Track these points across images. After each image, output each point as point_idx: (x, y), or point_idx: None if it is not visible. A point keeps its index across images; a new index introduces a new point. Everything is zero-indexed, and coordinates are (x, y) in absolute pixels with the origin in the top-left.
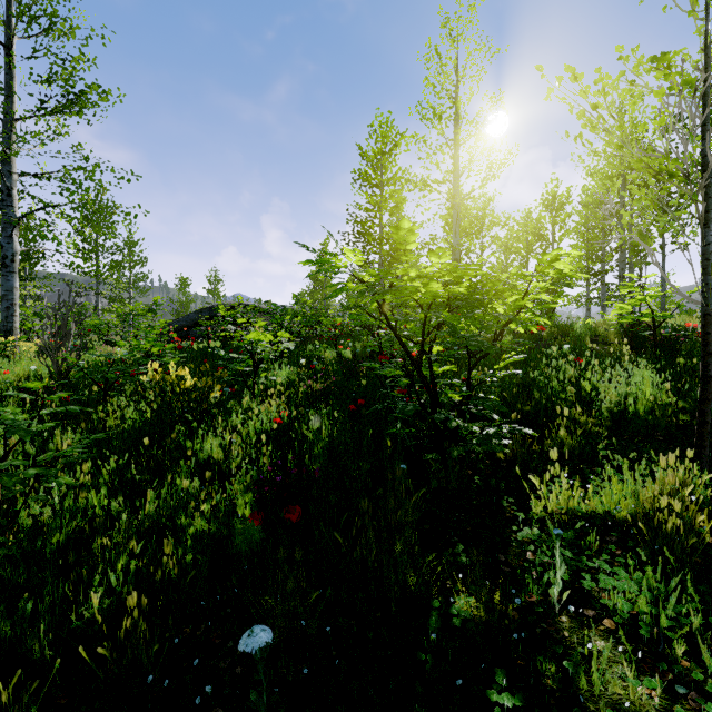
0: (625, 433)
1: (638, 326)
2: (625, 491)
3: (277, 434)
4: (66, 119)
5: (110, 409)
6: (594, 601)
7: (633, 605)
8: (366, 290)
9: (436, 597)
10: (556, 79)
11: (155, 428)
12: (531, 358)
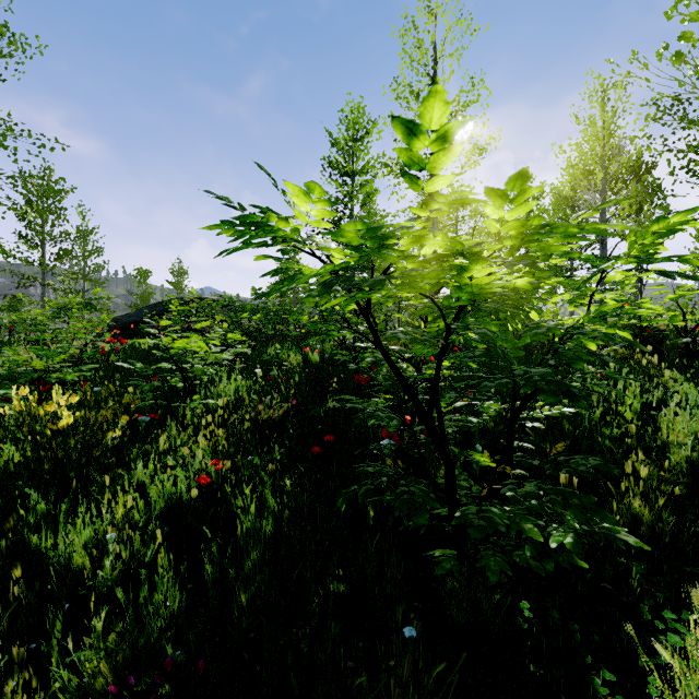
0: None
1: None
2: None
3: (202, 498)
4: None
5: None
6: None
7: None
8: (336, 280)
9: None
10: None
11: None
12: None
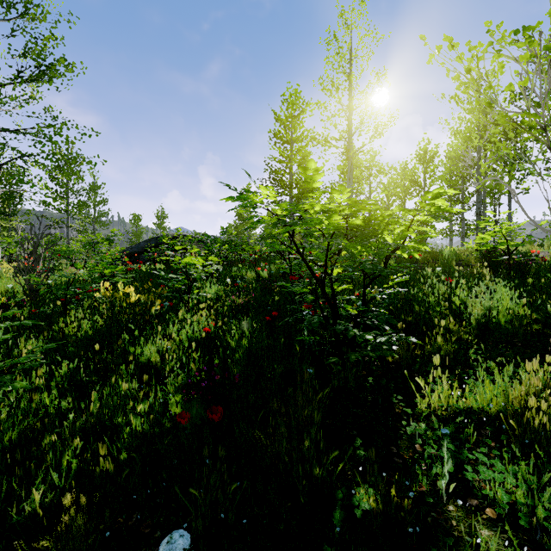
0: (490, 339)
1: (493, 252)
2: (496, 390)
3: (206, 340)
4: (39, 86)
5: (68, 321)
6: (476, 490)
7: (510, 495)
8: (279, 222)
9: (339, 489)
10: (436, 48)
11: (104, 337)
12: (410, 278)
